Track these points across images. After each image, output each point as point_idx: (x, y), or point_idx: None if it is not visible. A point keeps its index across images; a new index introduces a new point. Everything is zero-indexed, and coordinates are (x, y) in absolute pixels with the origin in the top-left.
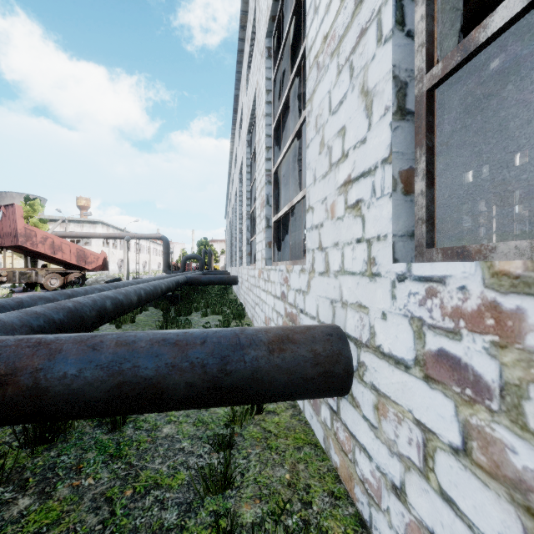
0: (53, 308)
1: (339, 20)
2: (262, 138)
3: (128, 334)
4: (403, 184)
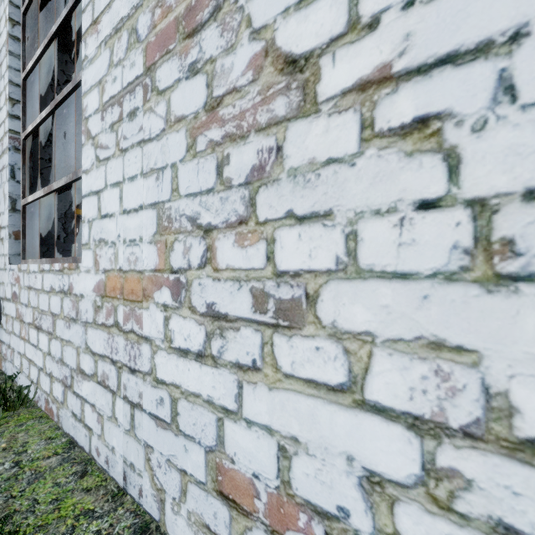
0: None
1: None
2: None
3: None
4: (15, 236)
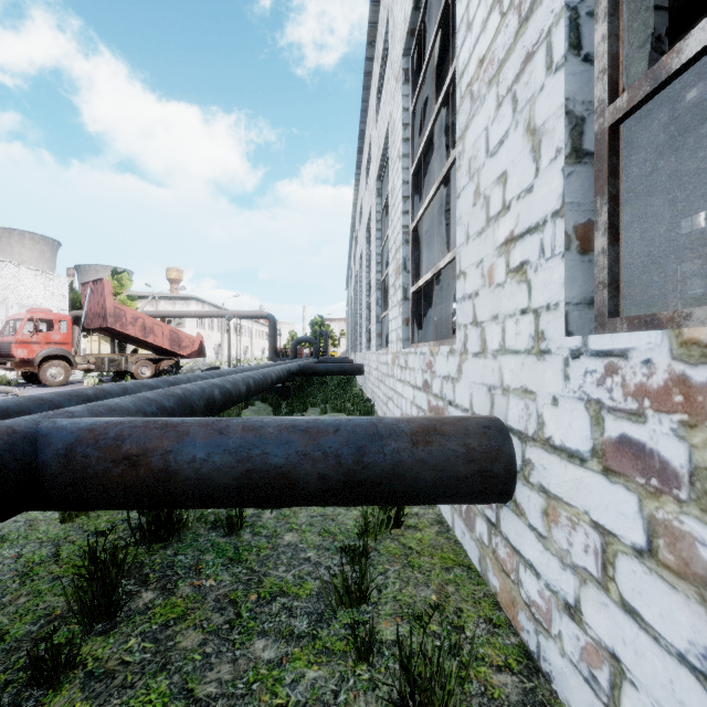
0: (163, 394)
1: (498, 40)
2: (397, 186)
3: (253, 419)
4: (579, 241)
